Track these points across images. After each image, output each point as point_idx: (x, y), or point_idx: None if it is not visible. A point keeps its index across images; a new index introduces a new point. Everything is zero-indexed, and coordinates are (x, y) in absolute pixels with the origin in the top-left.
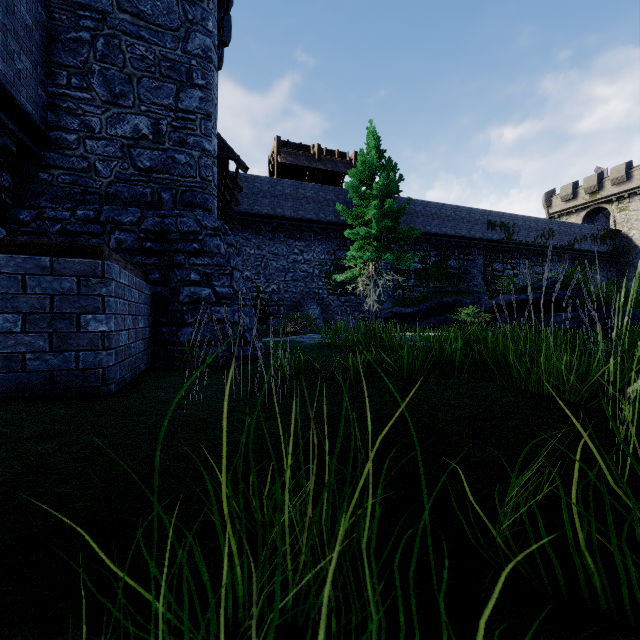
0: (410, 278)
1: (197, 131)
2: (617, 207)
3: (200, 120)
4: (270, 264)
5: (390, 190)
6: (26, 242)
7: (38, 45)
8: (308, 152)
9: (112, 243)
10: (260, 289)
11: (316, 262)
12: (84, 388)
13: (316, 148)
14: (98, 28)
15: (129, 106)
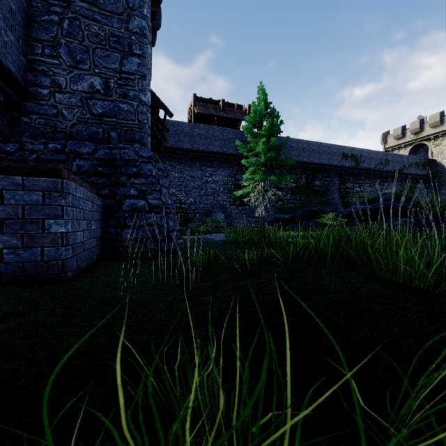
0: (287, 193)
1: (136, 87)
2: (433, 143)
3: (138, 79)
4: (189, 184)
5: (274, 131)
6: (4, 165)
7: (20, 24)
8: (216, 105)
9: (74, 168)
10: (182, 201)
11: (221, 182)
12: (48, 275)
13: (221, 102)
14: (64, 13)
15: (86, 69)
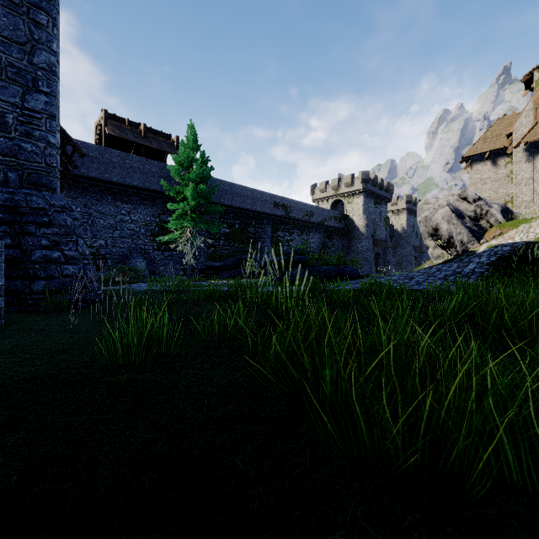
0: (221, 239)
1: (43, 127)
2: (347, 201)
3: (45, 119)
4: (97, 222)
5: (203, 177)
6: None
7: None
8: (135, 128)
9: None
10: (87, 243)
11: (142, 222)
12: None
13: (142, 127)
14: None
15: None
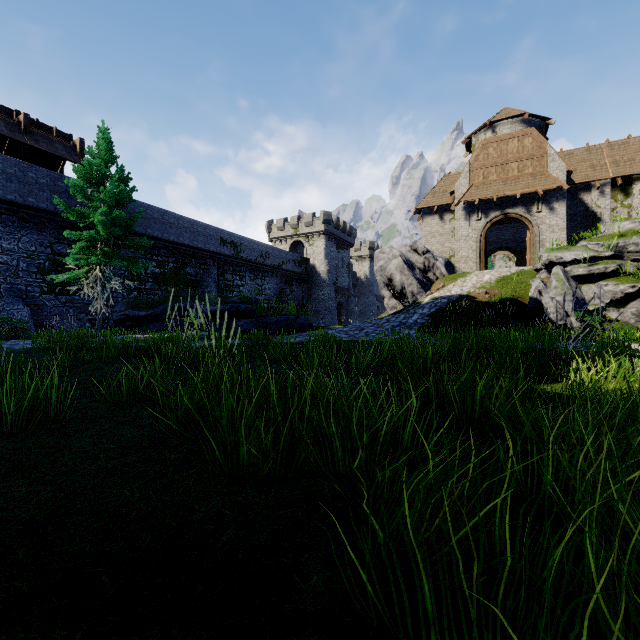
0: (148, 281)
1: None
2: (308, 242)
3: None
4: None
5: (120, 199)
6: None
7: None
8: (9, 116)
9: None
10: None
11: (23, 254)
12: None
13: (23, 117)
14: None
15: None
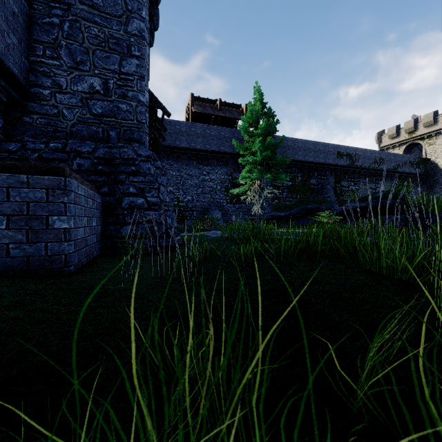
0: (284, 192)
1: (134, 88)
2: (427, 142)
3: (137, 80)
4: (186, 182)
5: (270, 130)
6: (10, 164)
7: (22, 27)
8: (213, 104)
9: (74, 166)
10: (179, 199)
11: (218, 180)
12: (51, 269)
13: (218, 101)
14: (65, 15)
15: (87, 70)
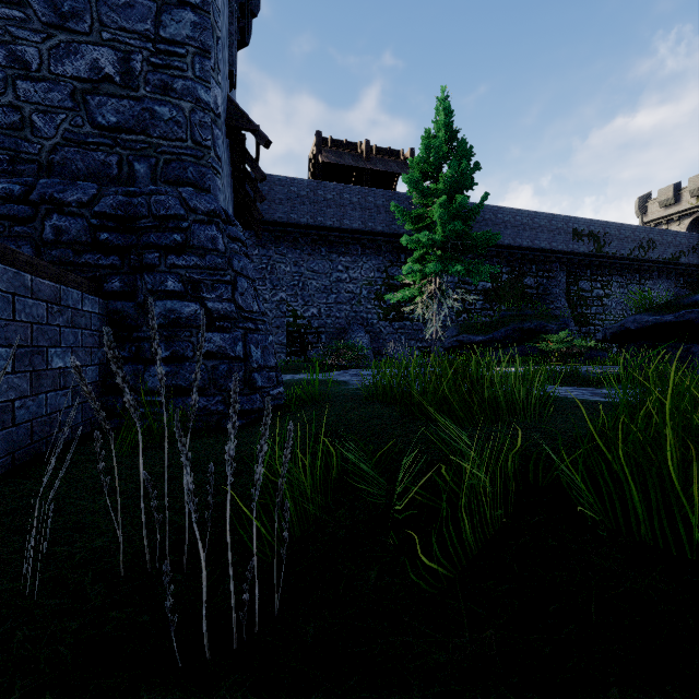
0: (477, 300)
1: (188, 72)
2: None
3: (193, 56)
4: (309, 284)
5: (459, 185)
6: None
7: None
8: (354, 151)
9: (46, 233)
10: (297, 313)
11: (364, 281)
12: None
13: (364, 145)
14: None
15: (84, 32)
